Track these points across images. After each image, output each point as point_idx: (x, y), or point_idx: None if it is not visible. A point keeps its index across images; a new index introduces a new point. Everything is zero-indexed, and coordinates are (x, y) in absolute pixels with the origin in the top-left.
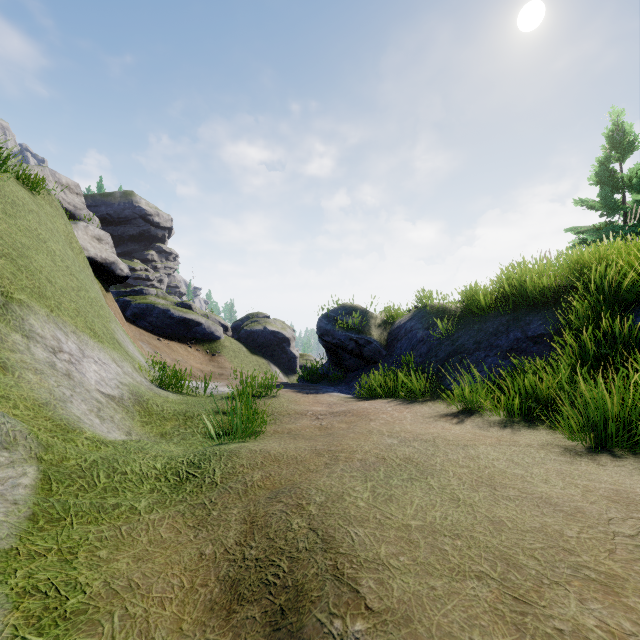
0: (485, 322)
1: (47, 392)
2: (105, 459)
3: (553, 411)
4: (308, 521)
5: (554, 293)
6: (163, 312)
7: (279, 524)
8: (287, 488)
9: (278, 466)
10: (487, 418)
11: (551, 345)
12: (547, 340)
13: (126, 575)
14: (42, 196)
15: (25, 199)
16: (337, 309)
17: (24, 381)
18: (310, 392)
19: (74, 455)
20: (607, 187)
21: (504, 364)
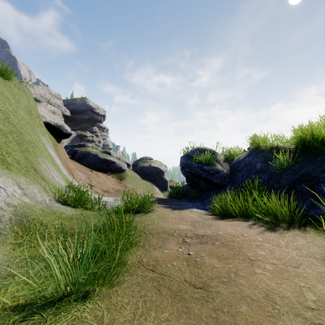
0: None
1: None
2: None
3: None
4: None
5: None
6: (94, 156)
7: None
8: None
9: None
10: None
11: None
12: None
13: None
14: (14, 83)
15: None
16: (193, 150)
17: None
18: (176, 207)
19: None
20: None
21: None
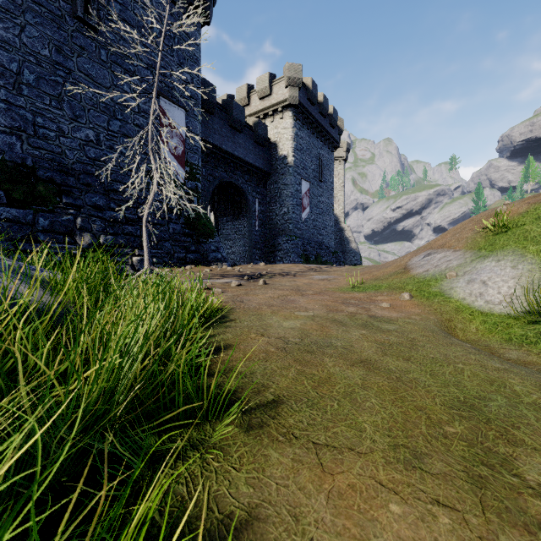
0: None
1: None
2: None
3: None
4: None
5: None
6: None
7: None
8: None
9: None
10: None
11: None
12: None
13: None
14: None
15: None
16: None
17: None
18: None
19: None
20: None
21: None
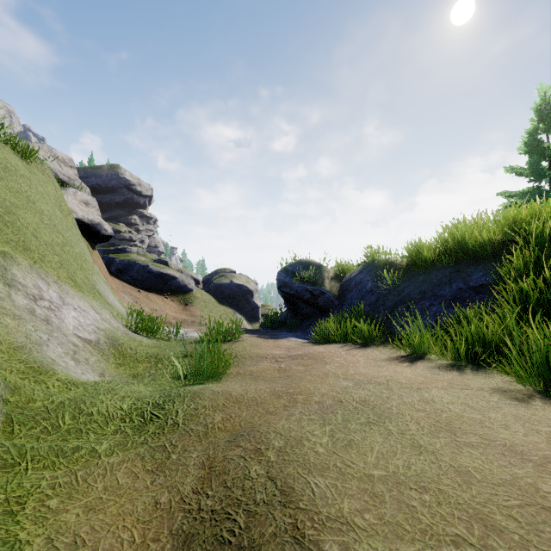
0: (429, 274)
1: (24, 336)
2: (72, 400)
3: (499, 355)
4: (266, 468)
5: (493, 247)
6: (143, 267)
7: (237, 471)
8: (246, 431)
9: (239, 408)
10: (435, 362)
11: (492, 294)
12: (488, 290)
13: (73, 529)
14: (35, 165)
15: (18, 165)
16: (294, 264)
17: (2, 326)
18: (270, 337)
19: (41, 397)
20: (535, 155)
21: (448, 312)
